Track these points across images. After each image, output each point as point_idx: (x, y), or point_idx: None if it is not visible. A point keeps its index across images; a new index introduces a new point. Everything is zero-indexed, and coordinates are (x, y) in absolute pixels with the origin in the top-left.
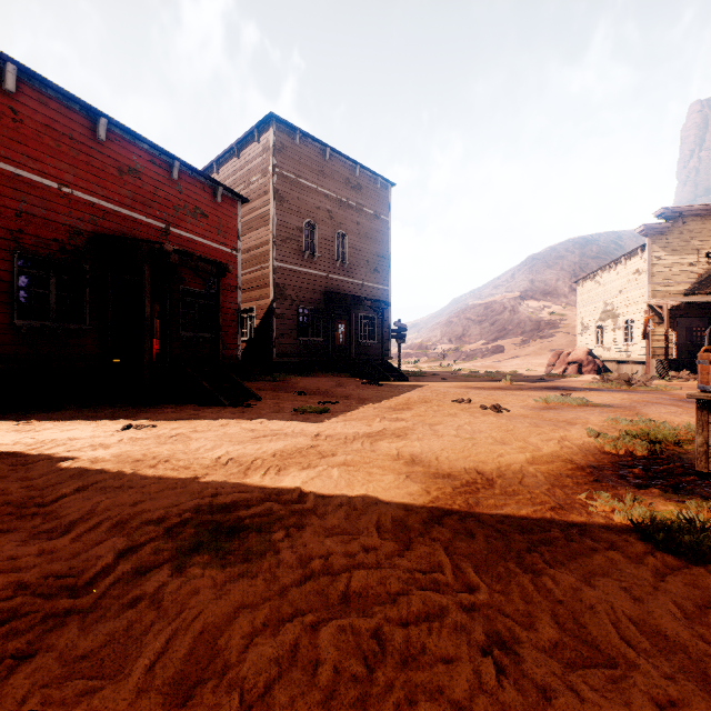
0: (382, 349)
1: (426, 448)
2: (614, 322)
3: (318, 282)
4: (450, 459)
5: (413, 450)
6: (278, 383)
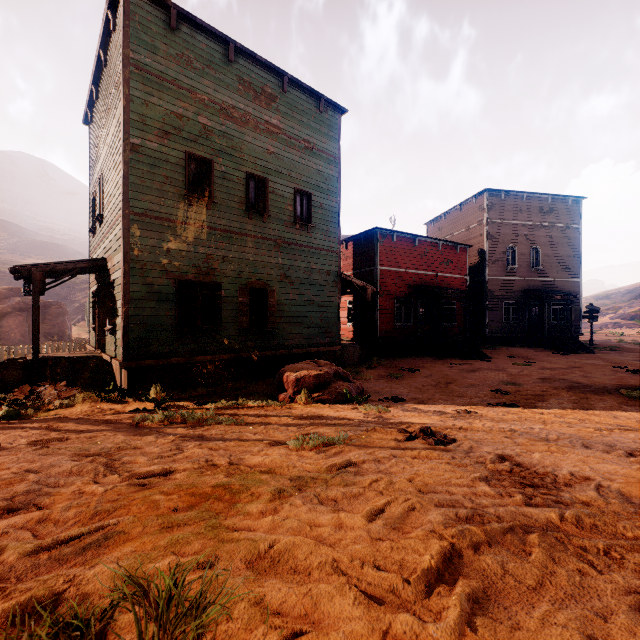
0: (571, 329)
1: (574, 378)
2: None
3: (517, 284)
4: (581, 381)
5: (568, 378)
6: (495, 351)
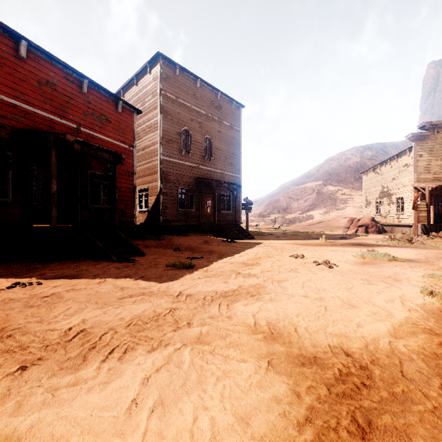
0: (236, 217)
1: (280, 312)
2: (389, 199)
3: (192, 171)
4: (309, 331)
5: (269, 316)
6: (161, 242)
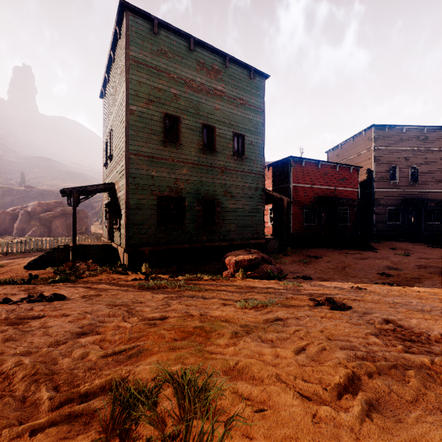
0: None
1: None
2: None
3: (398, 195)
4: None
5: (440, 266)
6: (380, 244)
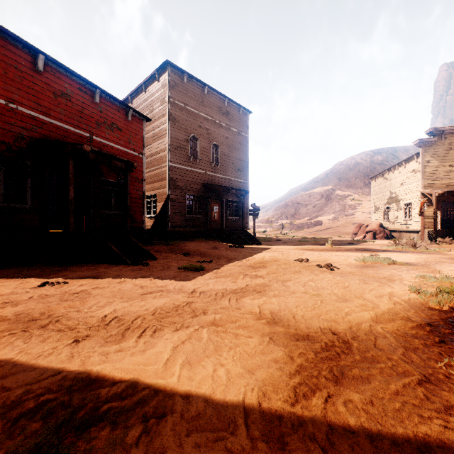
0: (243, 223)
1: (282, 305)
2: (397, 205)
3: (199, 177)
4: (305, 317)
5: (272, 307)
6: (170, 247)
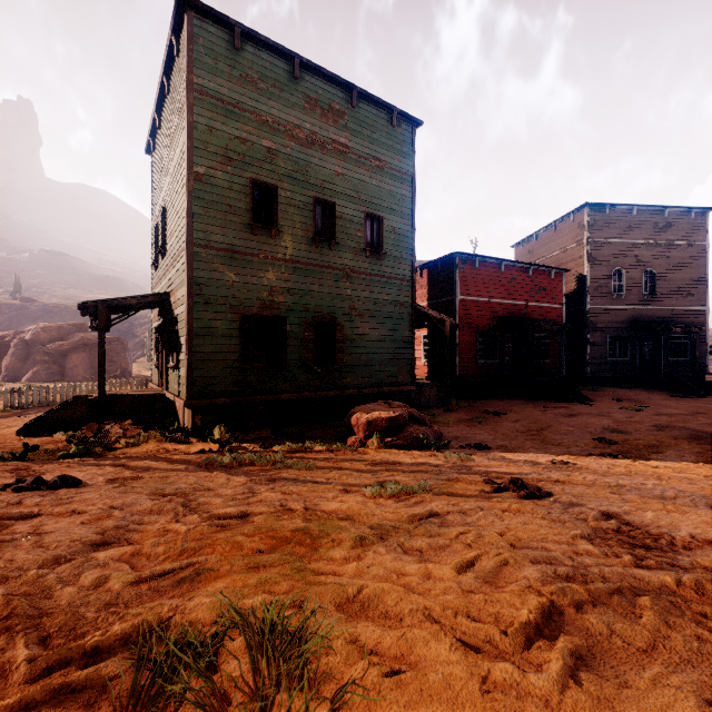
0: (694, 367)
1: (698, 427)
2: None
3: (625, 314)
4: (707, 430)
5: (690, 426)
6: (597, 392)
